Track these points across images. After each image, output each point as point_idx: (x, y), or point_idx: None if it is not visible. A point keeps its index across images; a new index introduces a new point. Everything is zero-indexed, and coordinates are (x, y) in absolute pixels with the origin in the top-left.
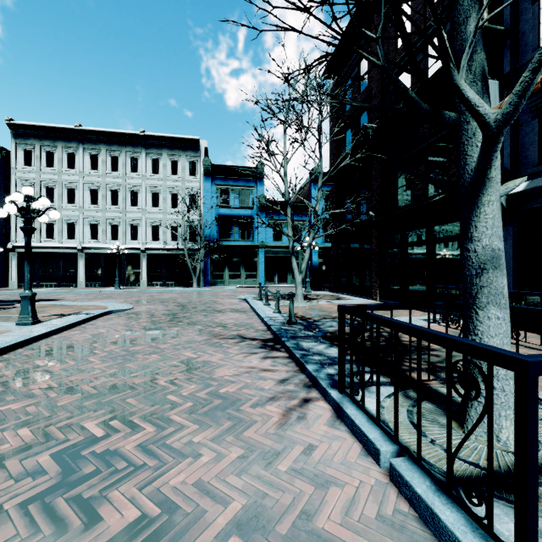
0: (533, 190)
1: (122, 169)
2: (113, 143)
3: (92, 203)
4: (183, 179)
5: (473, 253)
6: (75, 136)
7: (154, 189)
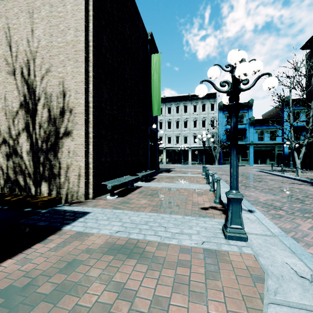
0: None
1: (180, 112)
2: (177, 101)
3: (168, 128)
4: (208, 113)
5: None
6: (162, 100)
7: (194, 119)
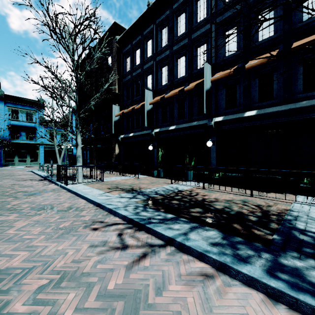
0: (124, 137)
1: None
2: None
3: None
4: None
5: (77, 155)
6: None
7: None
